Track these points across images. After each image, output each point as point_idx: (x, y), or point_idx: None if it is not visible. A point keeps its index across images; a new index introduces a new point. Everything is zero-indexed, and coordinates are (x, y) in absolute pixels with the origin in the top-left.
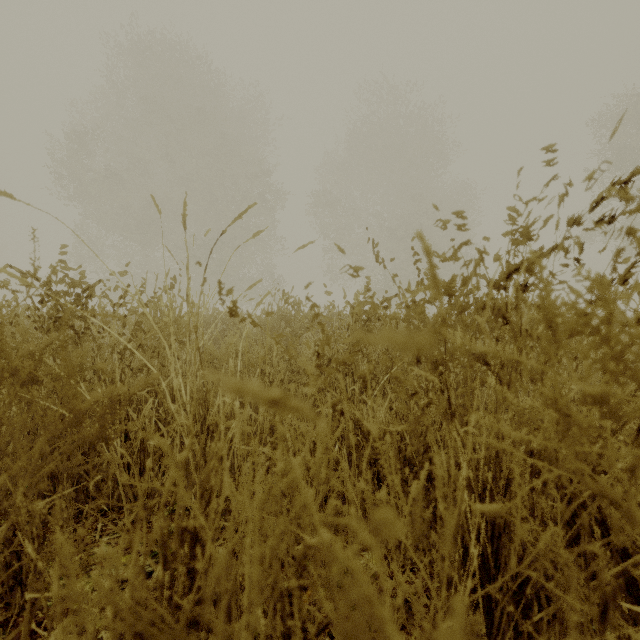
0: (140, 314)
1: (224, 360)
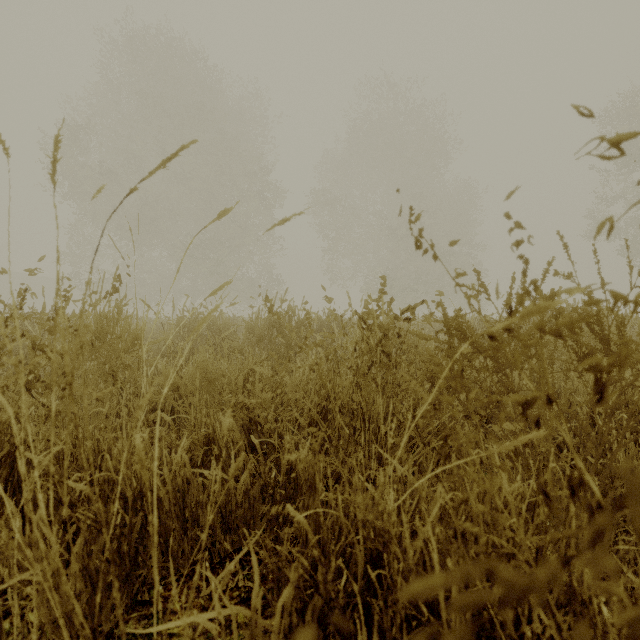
0: (62, 329)
1: (189, 387)
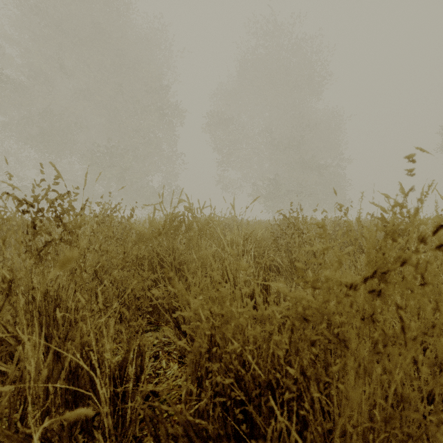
0: None
1: None
